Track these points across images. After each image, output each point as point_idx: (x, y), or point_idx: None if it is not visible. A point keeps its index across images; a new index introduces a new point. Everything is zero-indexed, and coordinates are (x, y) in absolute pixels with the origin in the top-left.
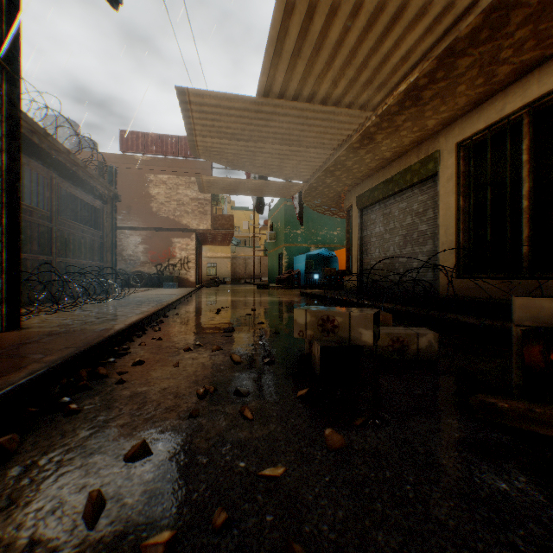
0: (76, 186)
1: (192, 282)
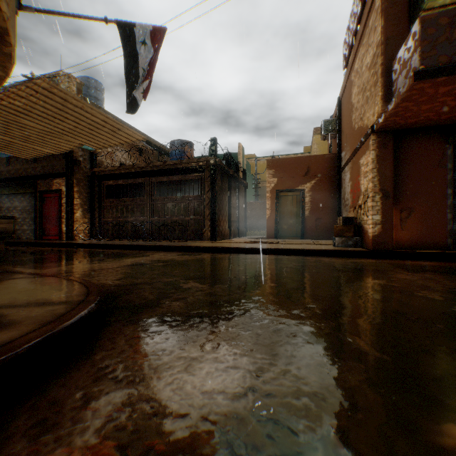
0: (166, 176)
1: (369, 237)
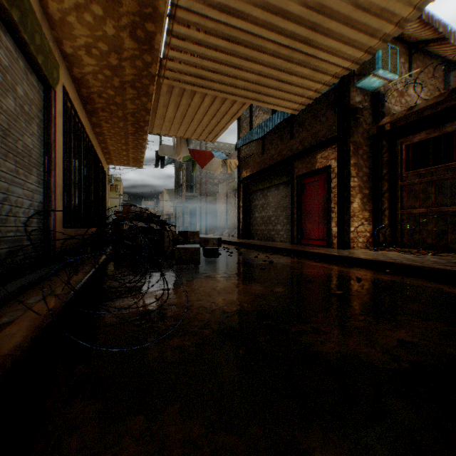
0: None
1: None
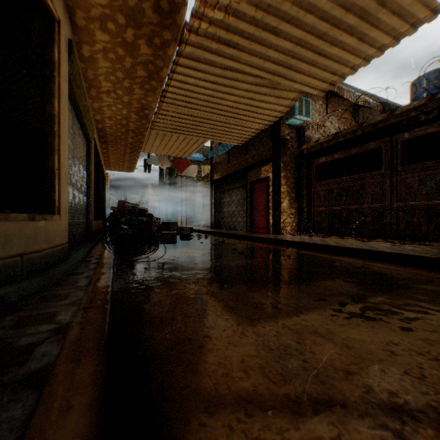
0: (431, 123)
1: None
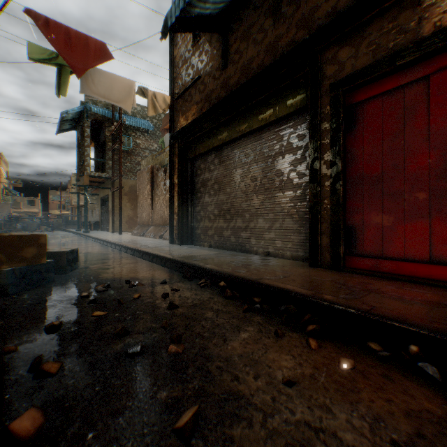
0: None
1: None
